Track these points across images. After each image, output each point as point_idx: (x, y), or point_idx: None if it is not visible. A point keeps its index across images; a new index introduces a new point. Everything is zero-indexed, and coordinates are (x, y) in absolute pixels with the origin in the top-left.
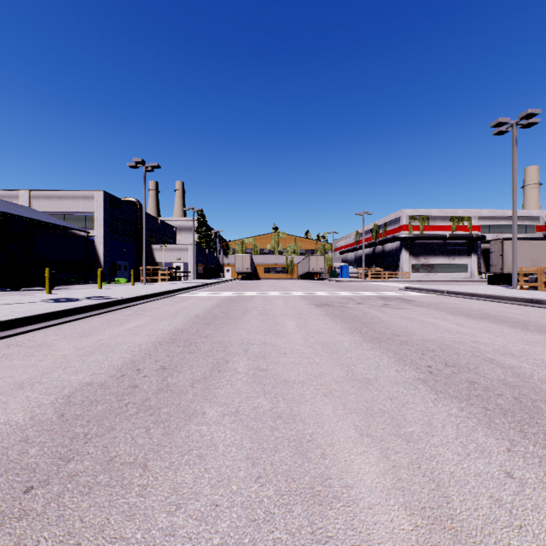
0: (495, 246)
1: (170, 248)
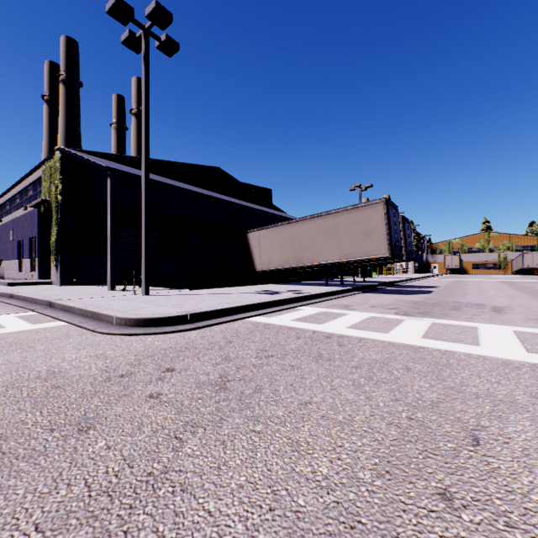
0: None
1: None
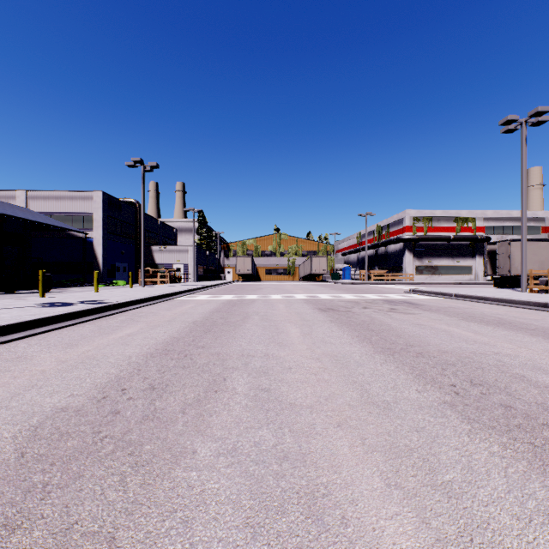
0: (502, 248)
1: (170, 250)
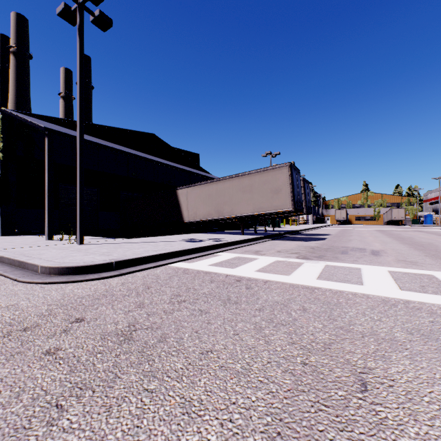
0: None
1: None
